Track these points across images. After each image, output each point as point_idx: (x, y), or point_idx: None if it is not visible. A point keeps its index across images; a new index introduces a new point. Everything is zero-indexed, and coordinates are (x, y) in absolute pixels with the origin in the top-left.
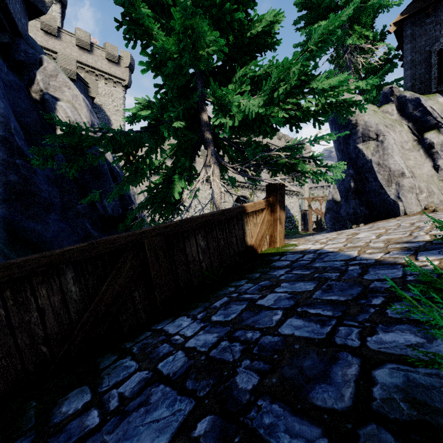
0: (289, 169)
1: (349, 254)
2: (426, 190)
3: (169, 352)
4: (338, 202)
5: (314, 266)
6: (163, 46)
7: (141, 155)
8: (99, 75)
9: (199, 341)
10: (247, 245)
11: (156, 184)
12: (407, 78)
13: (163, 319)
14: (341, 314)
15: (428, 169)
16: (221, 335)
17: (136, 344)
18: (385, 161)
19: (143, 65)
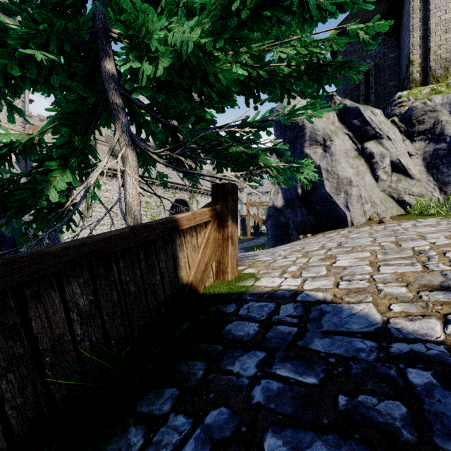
0: (245, 164)
1: (363, 313)
2: (369, 199)
3: None
4: (279, 209)
5: (314, 349)
6: None
7: None
8: None
9: None
10: (181, 283)
11: (14, 174)
12: (340, 92)
13: None
14: None
15: (369, 178)
16: None
17: None
18: (334, 168)
19: None
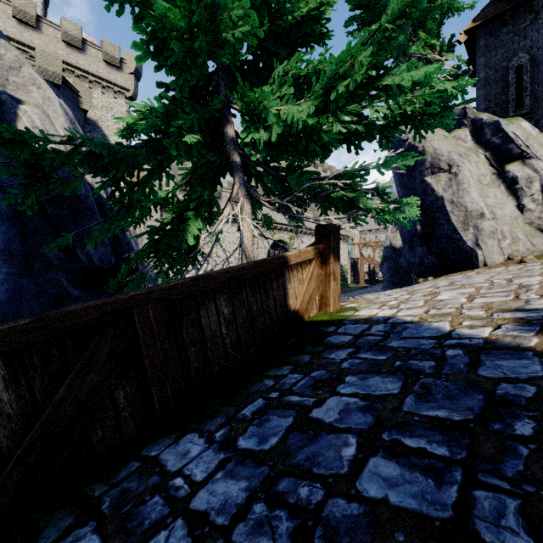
0: (346, 206)
1: (437, 327)
2: (509, 235)
3: (160, 520)
4: (398, 249)
5: (390, 345)
6: (167, 17)
7: (137, 181)
8: (94, 82)
9: (214, 497)
10: (290, 310)
11: (161, 224)
12: (480, 99)
13: (161, 434)
14: (467, 456)
15: (511, 209)
16: (254, 486)
17: (110, 490)
18: (461, 199)
19: (139, 48)
